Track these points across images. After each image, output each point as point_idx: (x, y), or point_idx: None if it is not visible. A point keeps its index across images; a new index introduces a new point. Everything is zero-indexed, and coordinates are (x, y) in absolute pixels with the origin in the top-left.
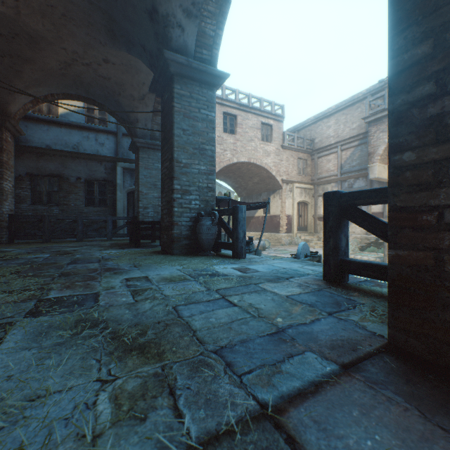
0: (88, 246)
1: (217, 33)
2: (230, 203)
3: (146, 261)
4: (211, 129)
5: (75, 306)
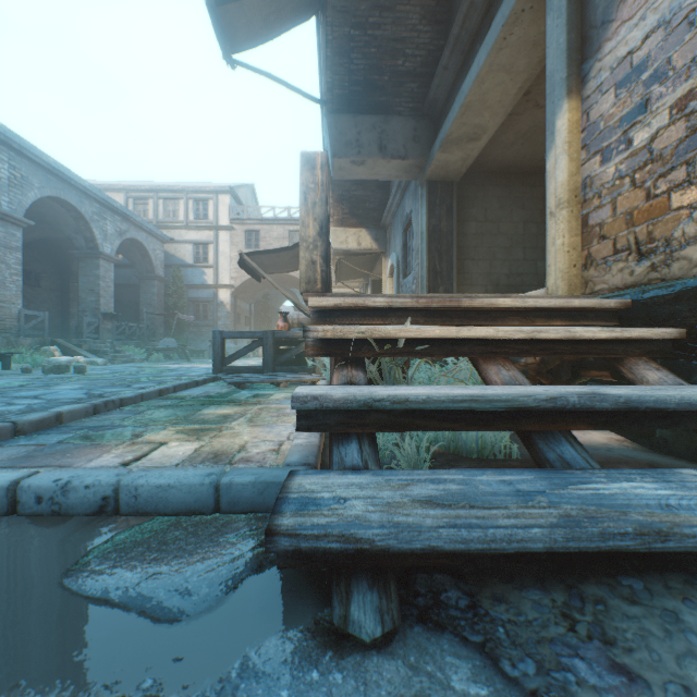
0: None
1: (93, 235)
2: (145, 315)
3: None
4: (99, 279)
5: None
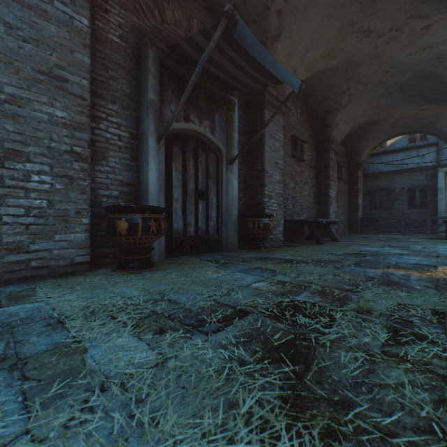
0: (408, 237)
1: None
2: None
3: (443, 244)
4: None
5: (400, 247)
